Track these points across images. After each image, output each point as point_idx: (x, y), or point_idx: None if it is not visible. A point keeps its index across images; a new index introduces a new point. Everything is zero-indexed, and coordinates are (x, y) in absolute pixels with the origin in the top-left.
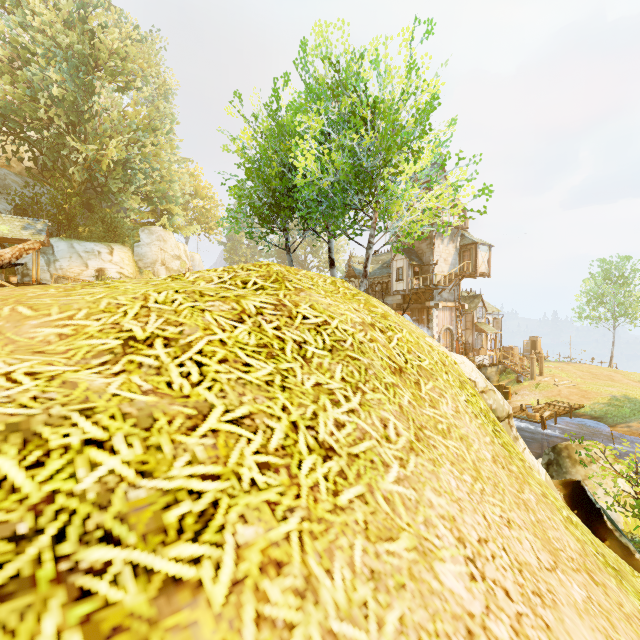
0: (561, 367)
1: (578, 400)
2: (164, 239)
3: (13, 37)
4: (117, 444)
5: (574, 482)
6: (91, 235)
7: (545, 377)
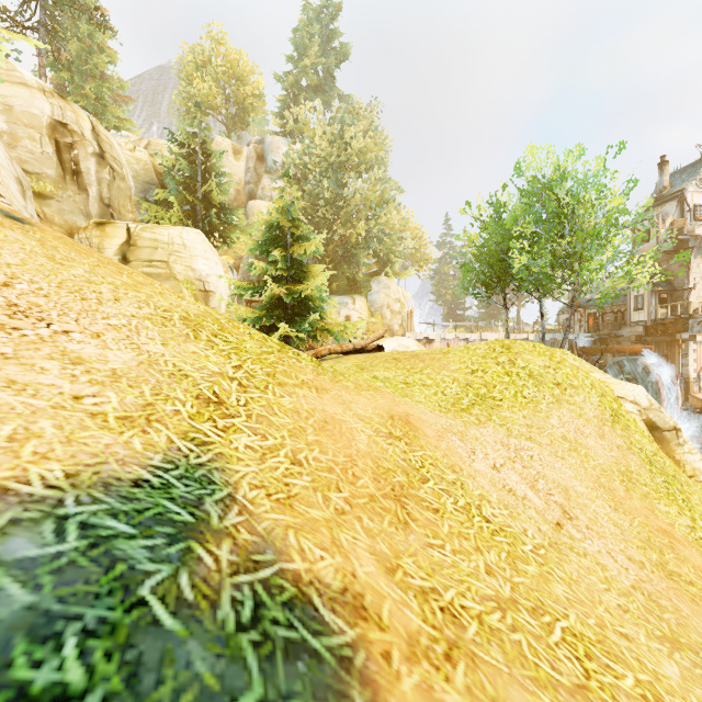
0: None
1: None
2: (388, 286)
3: (300, 162)
4: (483, 389)
5: None
6: (338, 289)
7: None
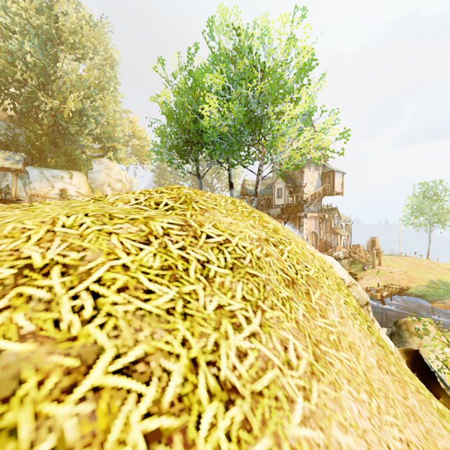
0: (393, 259)
1: (406, 283)
2: (110, 167)
3: None
4: None
5: (414, 351)
6: (56, 164)
7: (382, 266)
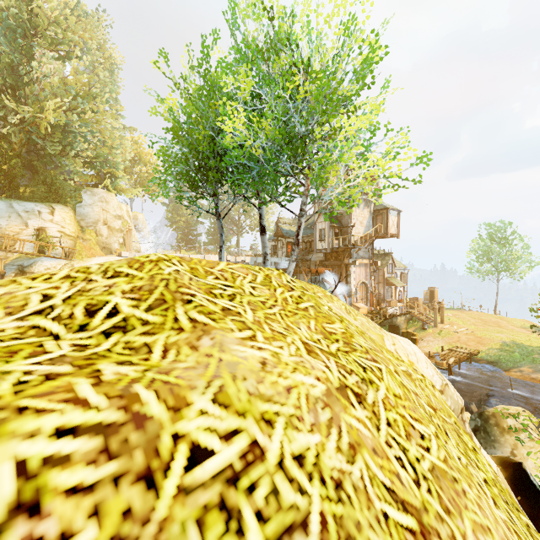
0: (457, 315)
1: (475, 346)
2: (106, 200)
3: None
4: None
5: (515, 464)
6: (33, 195)
7: (445, 325)
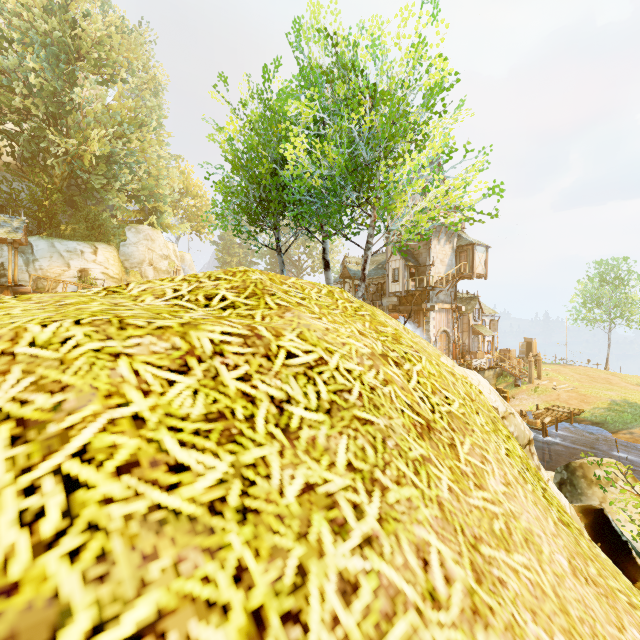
0: (558, 370)
1: (578, 405)
2: (152, 238)
3: None
4: None
5: (596, 510)
6: (74, 234)
7: (543, 380)
